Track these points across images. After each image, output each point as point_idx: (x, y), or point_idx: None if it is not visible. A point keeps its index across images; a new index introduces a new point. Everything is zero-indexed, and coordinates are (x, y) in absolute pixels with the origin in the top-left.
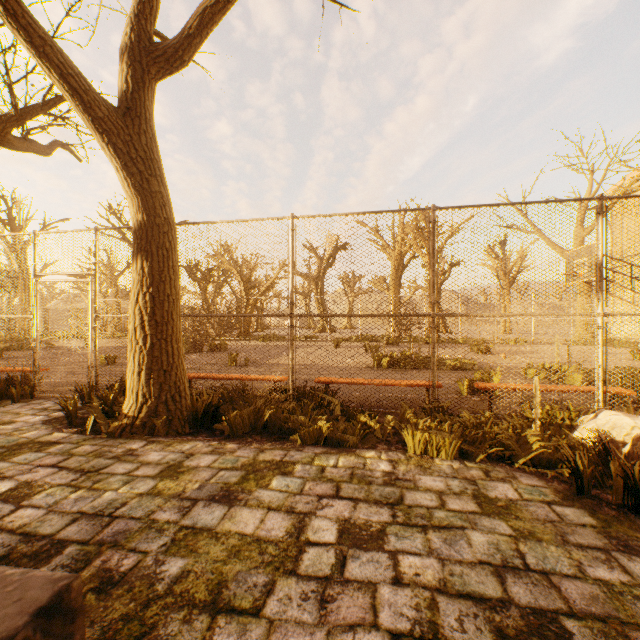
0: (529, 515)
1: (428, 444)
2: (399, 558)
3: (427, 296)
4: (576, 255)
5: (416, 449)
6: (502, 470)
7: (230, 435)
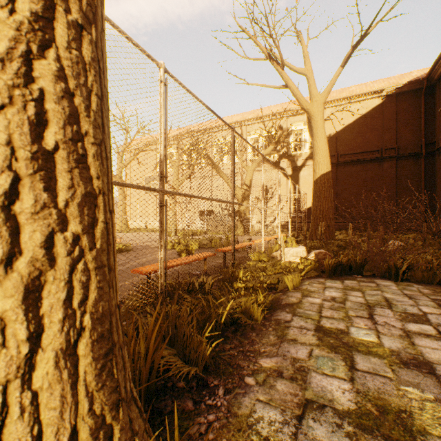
0: (356, 286)
1: (293, 281)
2: (429, 312)
3: (232, 189)
4: (153, 179)
5: (291, 287)
6: (311, 280)
7: (205, 369)
